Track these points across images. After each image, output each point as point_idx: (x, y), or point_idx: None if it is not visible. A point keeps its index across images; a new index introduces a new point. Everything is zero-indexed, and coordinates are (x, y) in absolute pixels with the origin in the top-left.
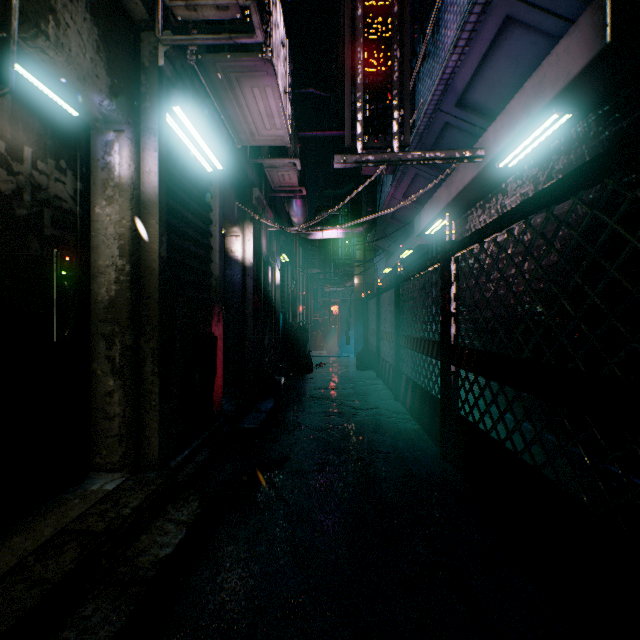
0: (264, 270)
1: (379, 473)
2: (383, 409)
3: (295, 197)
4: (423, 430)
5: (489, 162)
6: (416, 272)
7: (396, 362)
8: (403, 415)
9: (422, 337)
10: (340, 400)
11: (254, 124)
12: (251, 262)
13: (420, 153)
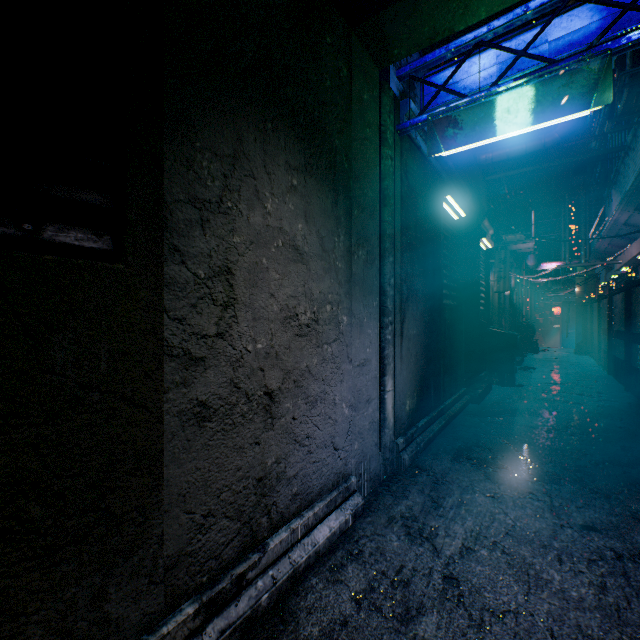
0: (511, 294)
1: (575, 373)
2: (586, 365)
3: (529, 254)
4: (606, 370)
5: (632, 257)
6: (604, 297)
7: (597, 343)
8: (598, 367)
9: (606, 328)
10: (559, 362)
11: (518, 246)
12: (507, 293)
13: (592, 263)
